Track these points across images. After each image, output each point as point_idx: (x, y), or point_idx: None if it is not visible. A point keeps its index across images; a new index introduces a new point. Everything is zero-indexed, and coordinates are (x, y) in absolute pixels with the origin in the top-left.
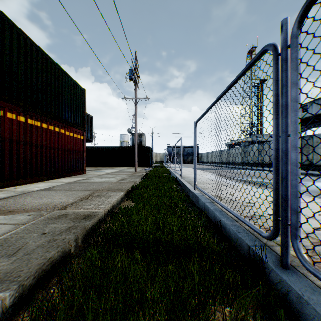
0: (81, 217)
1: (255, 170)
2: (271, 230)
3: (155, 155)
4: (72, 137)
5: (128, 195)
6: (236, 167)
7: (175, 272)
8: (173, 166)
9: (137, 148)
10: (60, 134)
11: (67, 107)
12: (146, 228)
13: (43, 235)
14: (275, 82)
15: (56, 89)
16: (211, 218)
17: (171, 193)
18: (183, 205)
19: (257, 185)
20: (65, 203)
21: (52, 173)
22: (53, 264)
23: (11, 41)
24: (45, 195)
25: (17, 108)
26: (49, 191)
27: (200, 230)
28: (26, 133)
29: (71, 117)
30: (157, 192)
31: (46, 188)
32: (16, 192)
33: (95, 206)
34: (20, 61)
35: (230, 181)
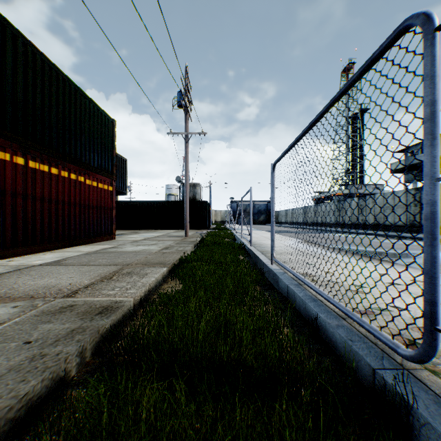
0: (95, 311)
1: (354, 235)
2: (406, 338)
3: (214, 213)
4: (96, 188)
5: (173, 273)
6: (328, 230)
7: (247, 423)
8: (239, 228)
9: (189, 204)
10: (78, 183)
11: (89, 144)
12: (198, 333)
13: (26, 346)
14: (429, 80)
15: (72, 118)
16: (300, 311)
17: (237, 269)
18: (256, 289)
19: (362, 257)
20: (77, 286)
21: (66, 239)
22: (32, 403)
23: (3, 46)
24: (50, 273)
25: (12, 145)
26: (57, 267)
27: (285, 332)
28: (26, 181)
29: (94, 158)
30: (216, 269)
31: (53, 262)
32: (7, 267)
33: (120, 291)
34: (18, 77)
35: (323, 251)
